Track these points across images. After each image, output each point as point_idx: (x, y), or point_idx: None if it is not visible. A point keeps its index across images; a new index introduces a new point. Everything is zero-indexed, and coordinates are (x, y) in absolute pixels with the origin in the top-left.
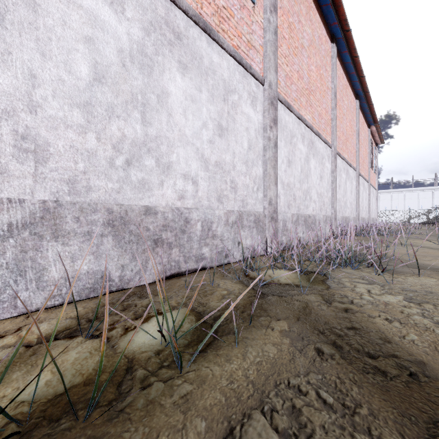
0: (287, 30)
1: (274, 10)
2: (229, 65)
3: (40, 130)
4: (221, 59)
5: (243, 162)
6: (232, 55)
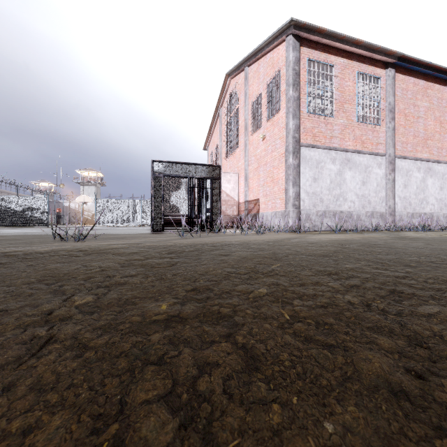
0: (403, 119)
1: (392, 120)
2: (367, 158)
3: (322, 197)
4: (364, 158)
5: (373, 192)
6: (368, 154)
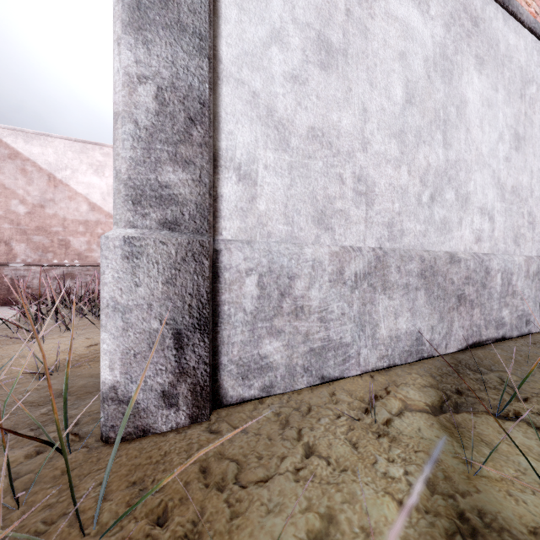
0: None
1: None
2: (526, 44)
3: (369, 169)
4: (518, 38)
5: None
6: (531, 28)
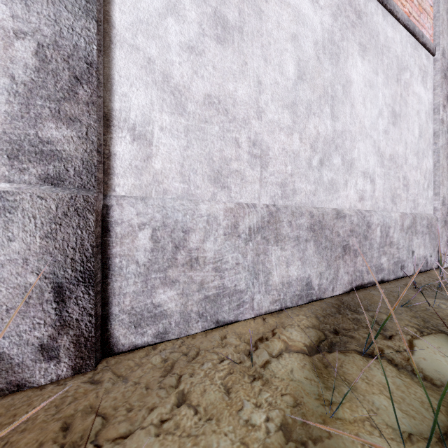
0: None
1: None
2: (401, 38)
3: (263, 135)
4: (394, 32)
5: (414, 153)
6: (405, 25)
